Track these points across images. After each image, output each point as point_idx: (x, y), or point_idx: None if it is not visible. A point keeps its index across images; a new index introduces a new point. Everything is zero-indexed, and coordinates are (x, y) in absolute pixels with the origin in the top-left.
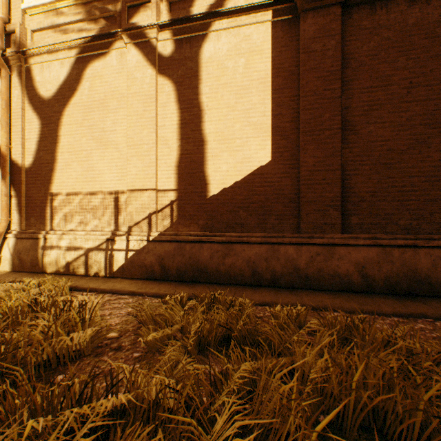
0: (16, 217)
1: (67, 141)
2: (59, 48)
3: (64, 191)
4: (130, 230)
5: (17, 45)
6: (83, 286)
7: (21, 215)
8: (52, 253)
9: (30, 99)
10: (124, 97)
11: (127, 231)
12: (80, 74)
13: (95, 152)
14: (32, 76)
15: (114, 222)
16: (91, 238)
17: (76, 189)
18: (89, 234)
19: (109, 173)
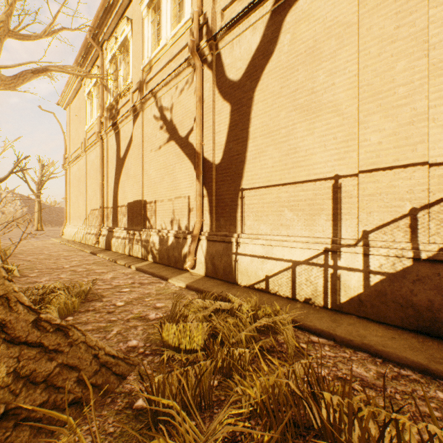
0: (207, 218)
1: (259, 123)
2: (252, 9)
3: (256, 185)
4: (365, 237)
5: (209, 32)
6: (304, 323)
7: (212, 215)
8: (245, 261)
9: (219, 88)
10: (349, 27)
11: (359, 238)
12: (277, 28)
13: (298, 126)
14: (221, 62)
15: (331, 225)
16: (297, 246)
17: (272, 181)
18: (293, 241)
19: (321, 152)
